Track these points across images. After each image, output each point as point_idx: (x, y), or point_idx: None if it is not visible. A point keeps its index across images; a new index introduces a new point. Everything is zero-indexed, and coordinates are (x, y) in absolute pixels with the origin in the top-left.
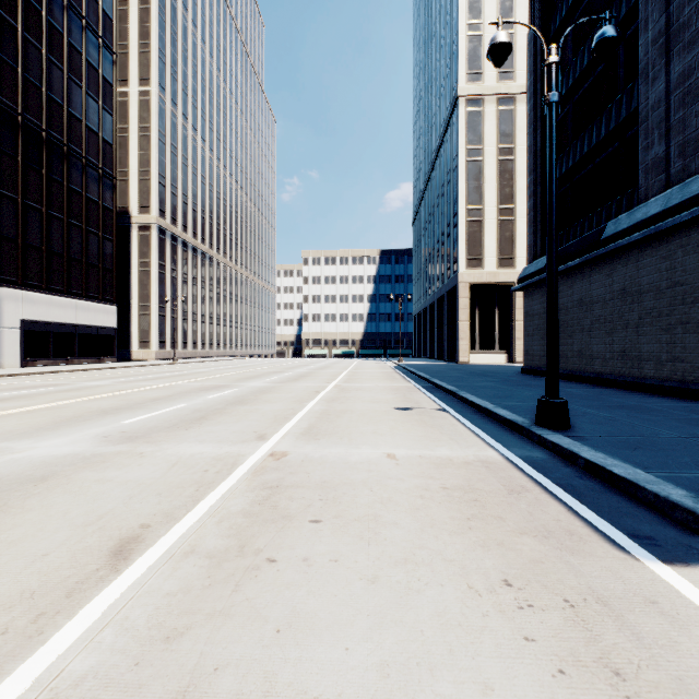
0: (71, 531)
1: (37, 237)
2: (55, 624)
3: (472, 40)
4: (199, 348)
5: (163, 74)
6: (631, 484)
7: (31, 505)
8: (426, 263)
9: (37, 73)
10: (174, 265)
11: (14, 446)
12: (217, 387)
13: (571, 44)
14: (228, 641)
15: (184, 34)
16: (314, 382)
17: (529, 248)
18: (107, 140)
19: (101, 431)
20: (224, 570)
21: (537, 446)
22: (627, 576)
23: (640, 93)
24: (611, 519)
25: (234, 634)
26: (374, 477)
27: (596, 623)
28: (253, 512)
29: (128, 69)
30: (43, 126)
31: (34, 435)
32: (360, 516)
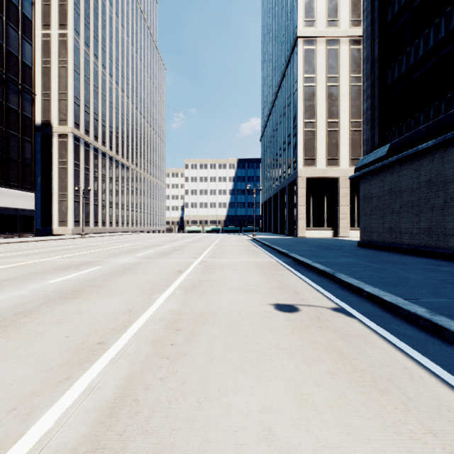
0: None
1: None
2: None
3: None
4: (107, 226)
5: (77, 22)
6: None
7: None
8: (271, 166)
9: None
10: (87, 165)
11: None
12: (81, 264)
13: None
14: None
15: None
16: (181, 257)
17: (366, 142)
18: (26, 63)
19: None
20: None
21: None
22: None
23: None
24: None
25: None
26: None
27: None
28: None
29: (50, 16)
30: None
31: None
32: None
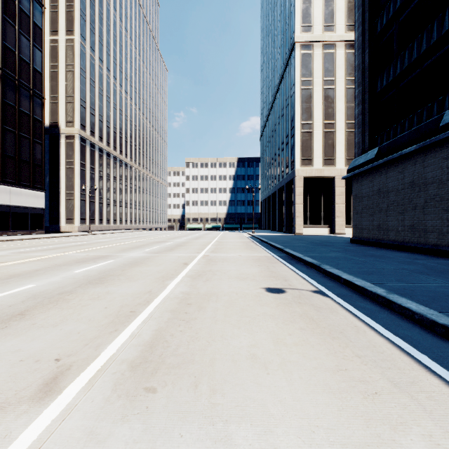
0: None
1: None
2: None
3: (305, 2)
4: (111, 224)
5: (84, 28)
6: None
7: None
8: (270, 165)
9: None
10: (92, 165)
11: None
12: (97, 258)
13: None
14: None
15: (100, 2)
16: (185, 252)
17: (357, 145)
18: (37, 69)
19: None
20: None
21: None
22: None
23: None
24: None
25: None
26: None
27: None
28: None
29: (58, 23)
30: None
31: None
32: None
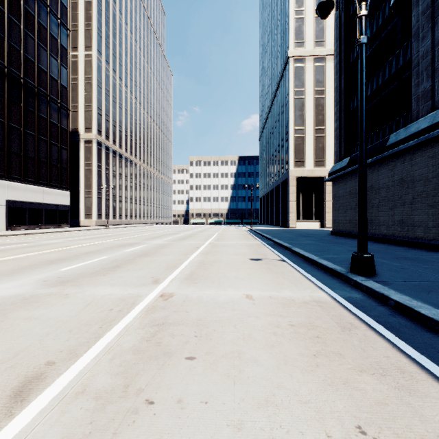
0: None
1: (17, 147)
2: None
3: (297, 21)
4: (123, 219)
5: (100, 44)
6: (438, 323)
7: None
8: (268, 164)
9: (17, 41)
10: (107, 166)
11: None
12: (132, 244)
13: None
14: None
15: (113, 18)
16: (195, 241)
17: (336, 153)
18: (63, 85)
19: (43, 277)
20: (106, 414)
21: (354, 288)
22: None
23: (413, 48)
24: (430, 355)
25: None
26: (237, 315)
27: None
28: (141, 349)
29: (77, 40)
30: (21, 75)
31: None
32: (227, 352)
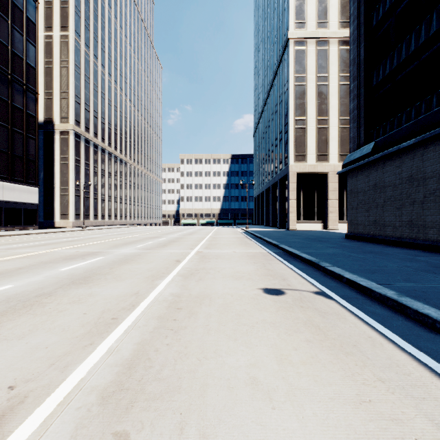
0: None
1: None
2: None
3: None
4: (106, 219)
5: (78, 24)
6: None
7: None
8: (263, 161)
9: None
10: (87, 160)
11: None
12: (86, 254)
13: None
14: None
15: None
16: (178, 248)
17: (352, 139)
18: (30, 64)
19: None
20: None
21: None
22: None
23: None
24: None
25: None
26: None
27: None
28: None
29: (52, 19)
30: None
31: None
32: None
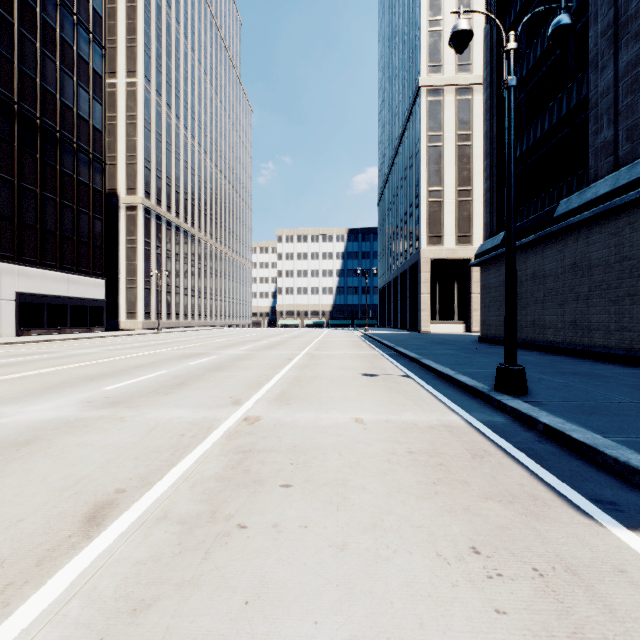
0: (48, 496)
1: (32, 216)
2: (22, 595)
3: (432, 35)
4: (181, 319)
5: (148, 67)
6: (591, 449)
7: (11, 469)
8: (390, 241)
9: (32, 65)
10: (158, 243)
11: (2, 410)
12: (197, 354)
13: (525, 37)
14: (196, 614)
15: (167, 30)
16: (286, 350)
17: (485, 226)
18: (97, 127)
19: (85, 397)
20: (195, 537)
21: (497, 410)
22: (593, 543)
23: (590, 81)
24: (572, 483)
25: (201, 605)
26: (342, 442)
27: (567, 593)
28: (226, 477)
29: (116, 62)
30: (37, 114)
31: (22, 400)
32: (330, 480)
